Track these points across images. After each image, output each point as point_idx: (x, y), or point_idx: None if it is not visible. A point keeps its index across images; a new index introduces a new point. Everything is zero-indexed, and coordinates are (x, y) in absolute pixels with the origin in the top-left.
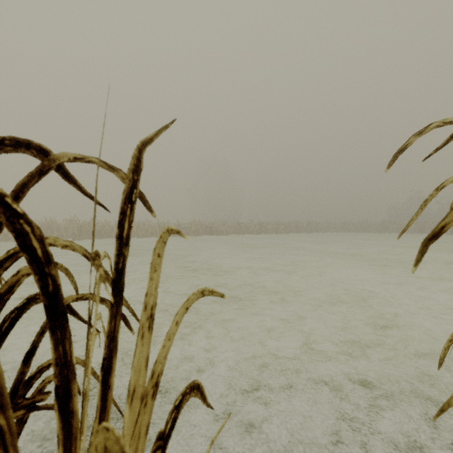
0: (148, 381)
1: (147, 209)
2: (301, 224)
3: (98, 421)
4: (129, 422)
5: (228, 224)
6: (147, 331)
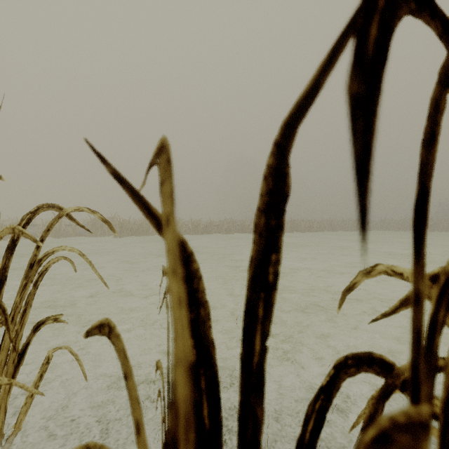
0: None
1: None
2: (335, 221)
3: None
4: None
5: None
6: None
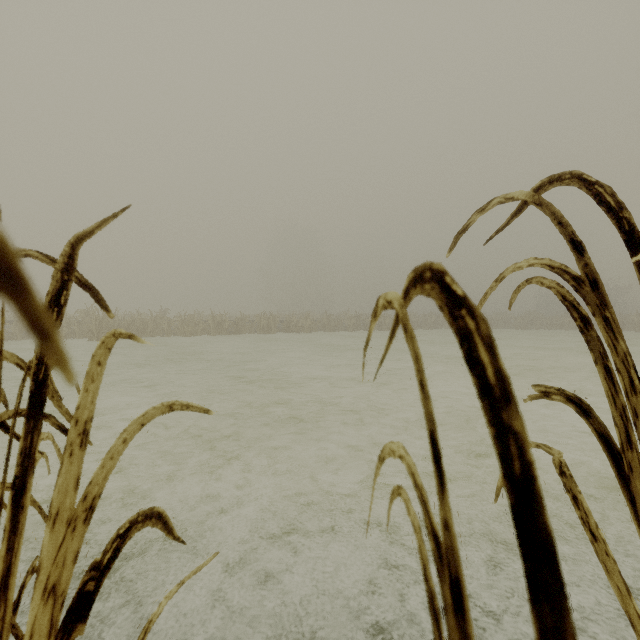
0: (79, 504)
1: (103, 309)
2: (415, 316)
3: (7, 542)
4: (51, 547)
5: (313, 316)
6: (80, 449)
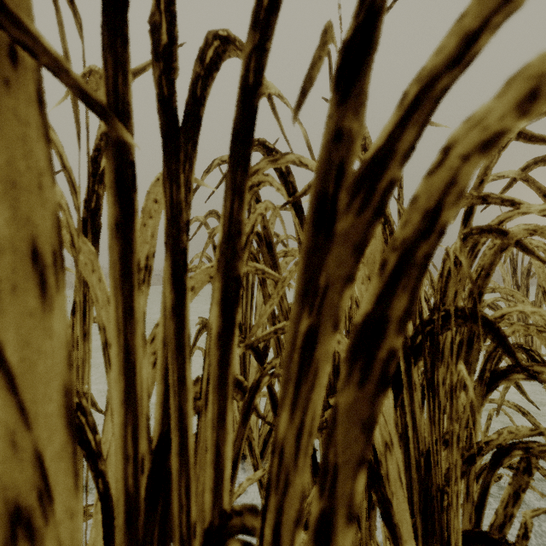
0: None
1: None
2: None
3: None
4: None
5: None
6: None
